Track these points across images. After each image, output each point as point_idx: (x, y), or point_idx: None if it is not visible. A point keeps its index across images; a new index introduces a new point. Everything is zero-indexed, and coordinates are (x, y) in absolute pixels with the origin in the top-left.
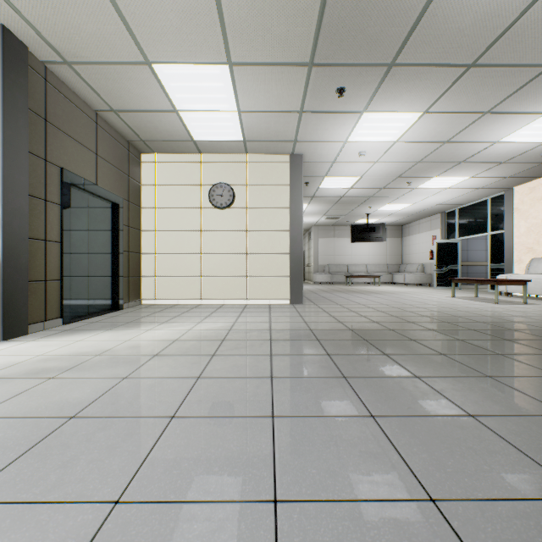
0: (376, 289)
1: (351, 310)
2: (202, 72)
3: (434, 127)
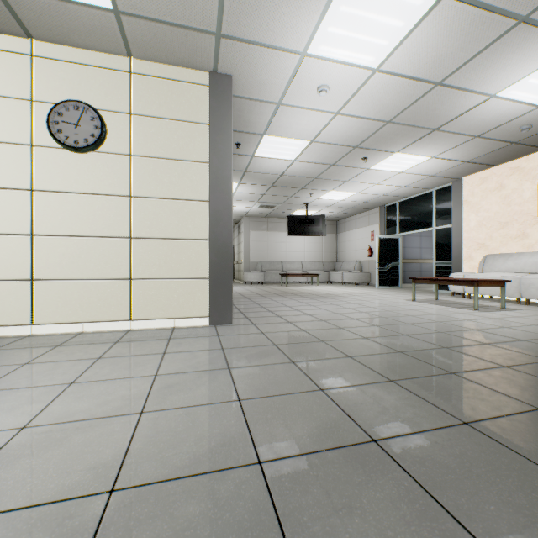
0: (318, 290)
1: (317, 337)
2: None
3: (440, 42)
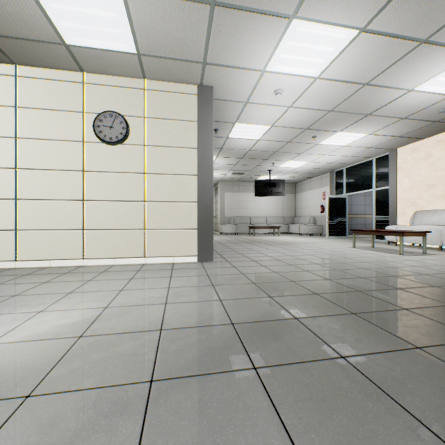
0: (278, 239)
1: (272, 270)
2: None
3: (363, 58)
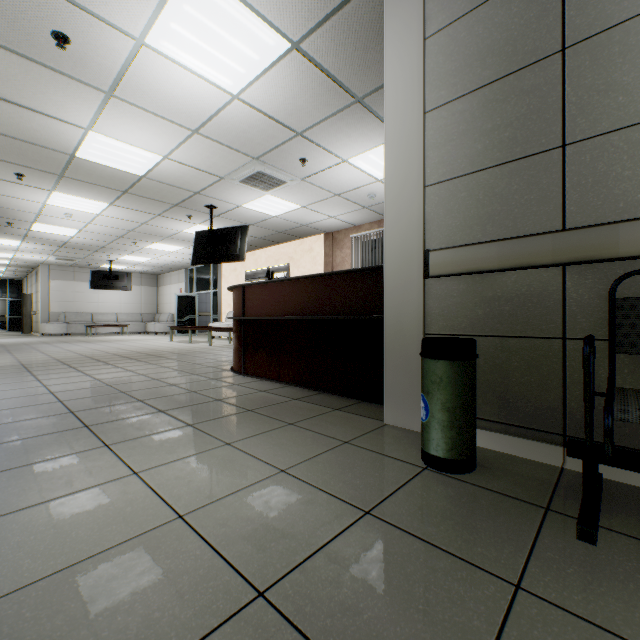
0: (116, 338)
1: (48, 354)
2: None
3: (127, 214)
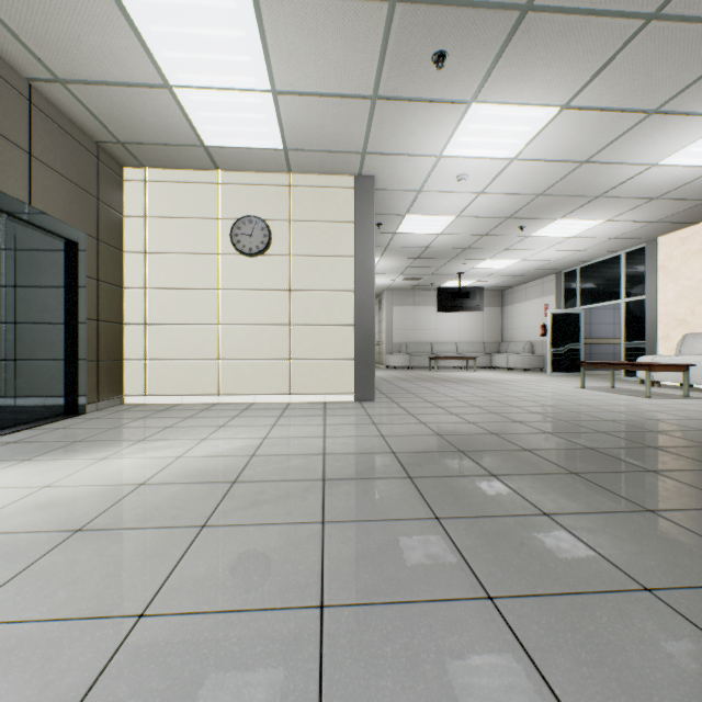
0: (472, 376)
1: (450, 411)
2: (205, 4)
3: (573, 135)
